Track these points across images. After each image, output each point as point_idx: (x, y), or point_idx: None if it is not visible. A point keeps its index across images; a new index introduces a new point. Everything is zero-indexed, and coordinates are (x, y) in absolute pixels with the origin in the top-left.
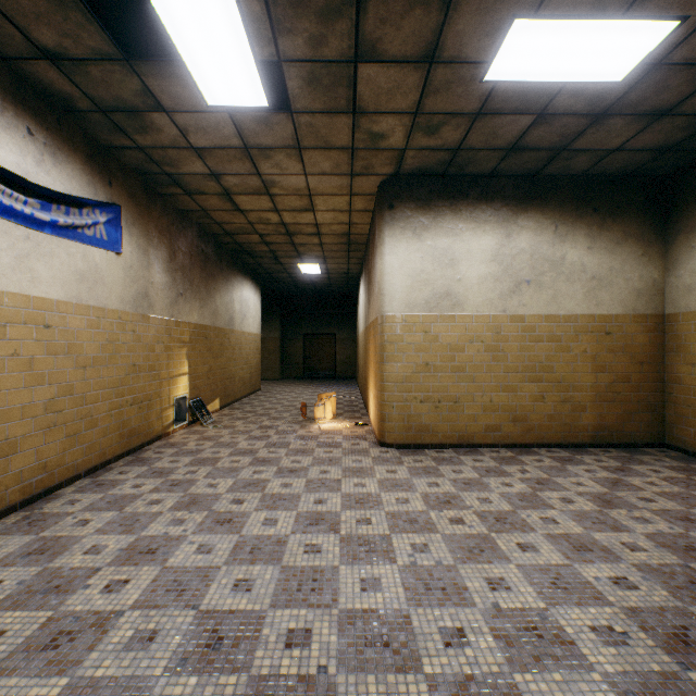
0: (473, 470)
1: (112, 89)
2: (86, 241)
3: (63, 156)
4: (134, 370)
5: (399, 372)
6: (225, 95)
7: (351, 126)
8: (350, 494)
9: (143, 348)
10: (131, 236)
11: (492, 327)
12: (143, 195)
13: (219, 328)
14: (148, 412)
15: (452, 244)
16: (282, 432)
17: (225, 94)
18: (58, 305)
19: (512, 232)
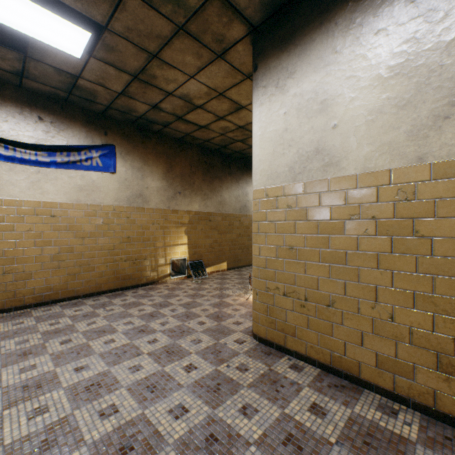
0: (272, 422)
1: (52, 78)
2: (84, 169)
3: (66, 126)
4: (128, 240)
5: (261, 255)
6: (71, 44)
7: (147, 5)
8: (108, 373)
9: (137, 227)
10: (125, 161)
11: (392, 191)
12: (137, 135)
13: (226, 214)
14: (142, 266)
15: (324, 78)
16: (218, 295)
17: (69, 43)
18: (61, 204)
19: (442, 0)
